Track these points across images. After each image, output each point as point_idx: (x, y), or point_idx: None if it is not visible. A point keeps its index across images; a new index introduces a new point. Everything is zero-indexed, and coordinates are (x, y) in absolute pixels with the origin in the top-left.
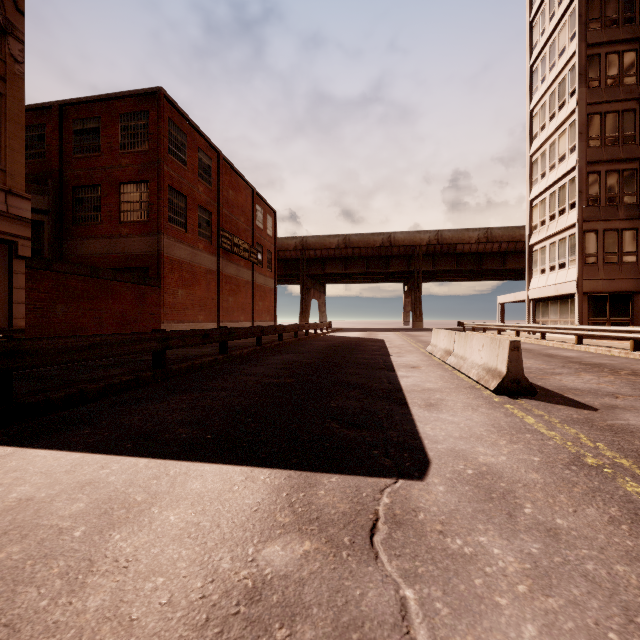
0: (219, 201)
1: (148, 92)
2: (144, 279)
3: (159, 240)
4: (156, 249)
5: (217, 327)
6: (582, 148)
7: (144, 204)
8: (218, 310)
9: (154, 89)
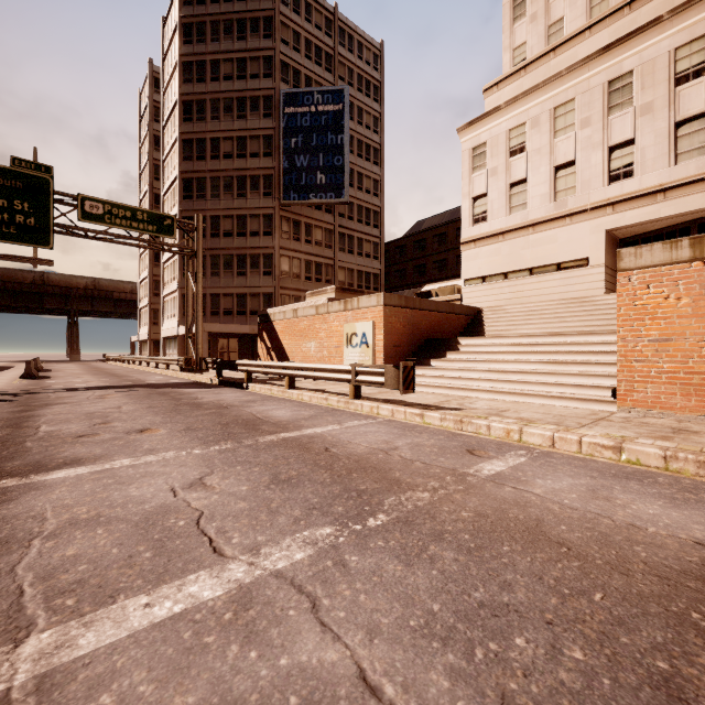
0: None
1: None
2: None
3: None
4: None
5: None
6: (151, 267)
7: None
8: None
9: None
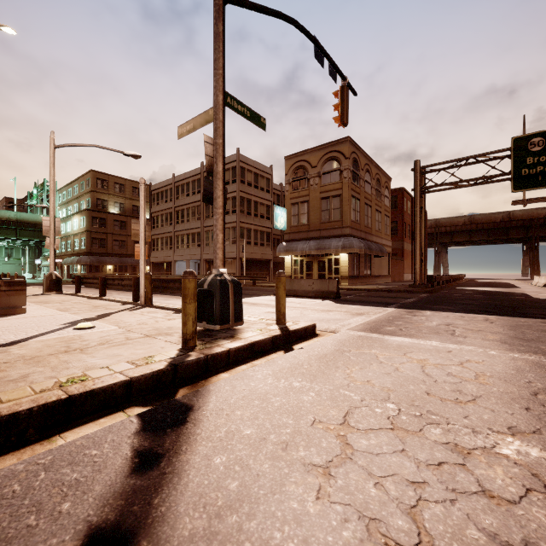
0: (412, 219)
1: (397, 189)
2: (401, 258)
3: (402, 243)
4: (400, 246)
5: (411, 276)
6: None
7: (394, 230)
8: (412, 268)
9: (400, 188)
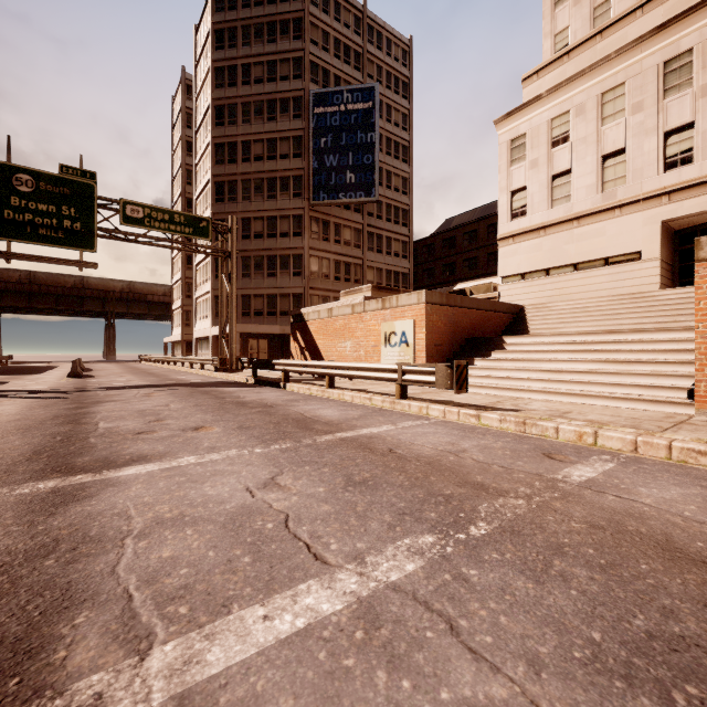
0: None
1: None
2: None
3: None
4: None
5: None
6: (183, 270)
7: None
8: None
9: None
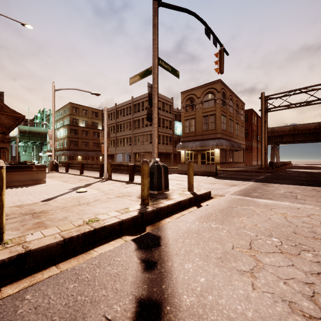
0: (257, 128)
1: (248, 110)
2: (251, 152)
3: (251, 142)
4: (250, 144)
5: (257, 162)
6: None
7: (246, 134)
8: (257, 158)
9: (250, 109)
